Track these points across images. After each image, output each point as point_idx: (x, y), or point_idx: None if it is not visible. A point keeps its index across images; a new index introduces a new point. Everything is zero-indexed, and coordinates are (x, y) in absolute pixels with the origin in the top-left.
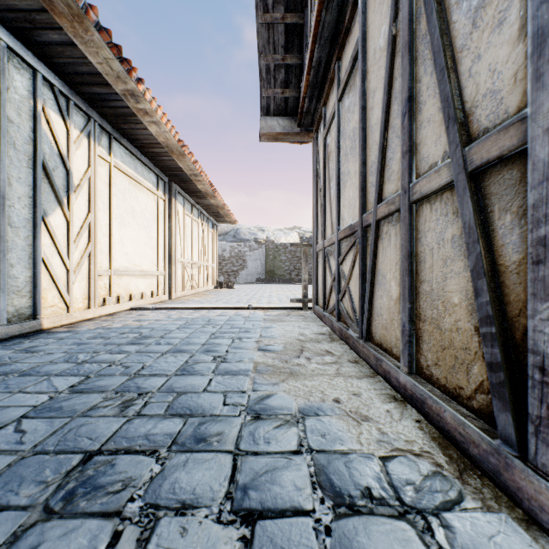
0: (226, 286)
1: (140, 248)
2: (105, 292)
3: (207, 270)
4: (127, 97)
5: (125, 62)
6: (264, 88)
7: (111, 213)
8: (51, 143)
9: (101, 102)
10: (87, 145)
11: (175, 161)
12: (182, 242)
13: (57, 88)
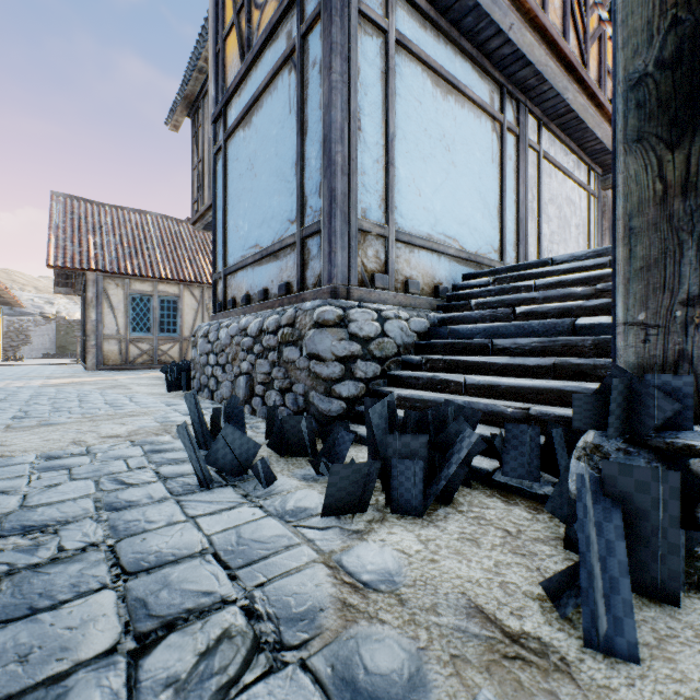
0: (14, 360)
1: None
2: None
3: None
4: None
5: None
6: (57, 279)
7: None
8: None
9: None
10: None
11: None
12: None
13: None
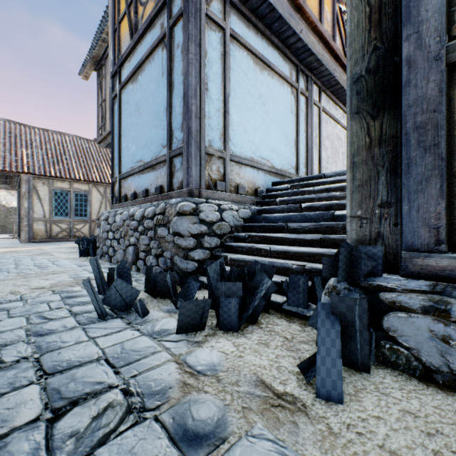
0: None
1: None
2: None
3: None
4: None
5: None
6: None
7: None
8: None
9: None
10: None
11: None
12: None
13: None
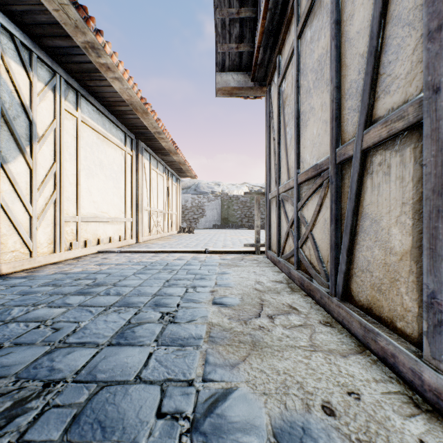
0: (187, 231)
1: (108, 197)
2: (71, 237)
3: (171, 217)
4: (88, 50)
5: (81, 8)
6: (220, 44)
7: (78, 164)
8: (11, 92)
9: (65, 57)
10: (52, 98)
11: (140, 119)
12: (148, 193)
13: (18, 39)
